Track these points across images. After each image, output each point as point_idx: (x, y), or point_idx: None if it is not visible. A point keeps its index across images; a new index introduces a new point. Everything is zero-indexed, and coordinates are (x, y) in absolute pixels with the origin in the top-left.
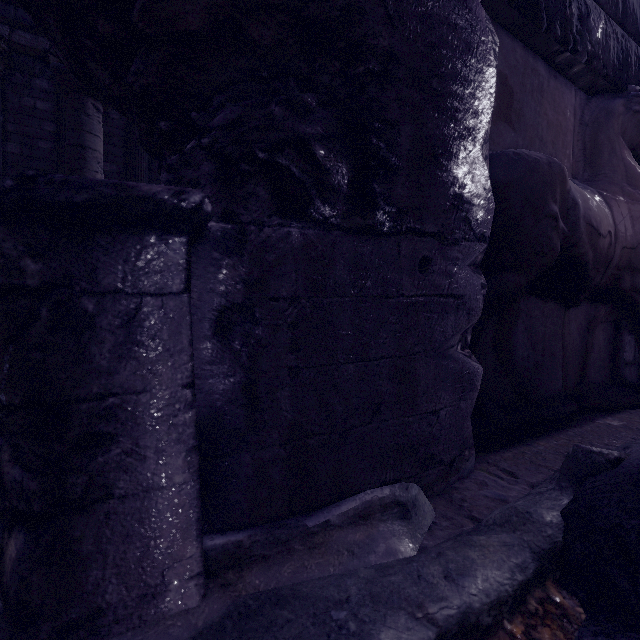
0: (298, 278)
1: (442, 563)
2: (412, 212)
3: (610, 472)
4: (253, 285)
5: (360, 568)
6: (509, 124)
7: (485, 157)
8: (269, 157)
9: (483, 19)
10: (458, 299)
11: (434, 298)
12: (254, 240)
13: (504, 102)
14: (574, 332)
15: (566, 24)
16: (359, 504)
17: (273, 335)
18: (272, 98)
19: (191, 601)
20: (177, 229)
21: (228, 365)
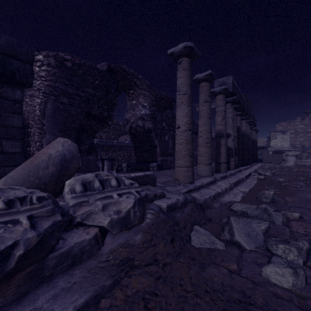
0: None
1: None
2: None
3: None
4: None
5: None
6: None
7: None
8: None
9: None
10: None
11: None
12: None
13: None
14: None
15: None
16: None
17: None
18: None
19: None
20: None
21: None
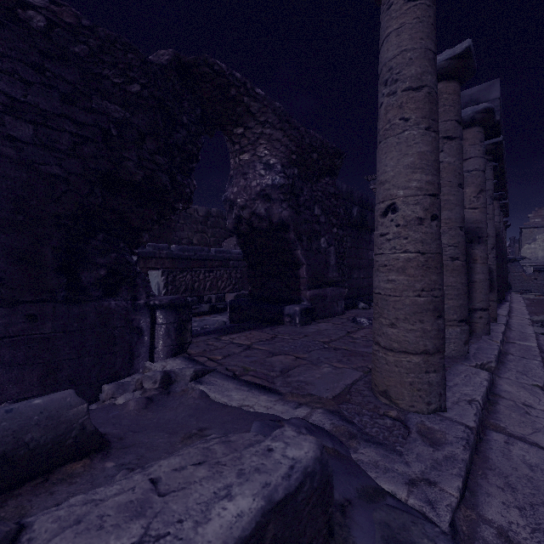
0: None
1: None
2: None
3: None
4: None
5: None
6: None
7: None
8: None
9: None
10: None
11: None
12: None
13: None
14: None
15: None
16: None
17: None
18: None
19: None
20: None
21: None
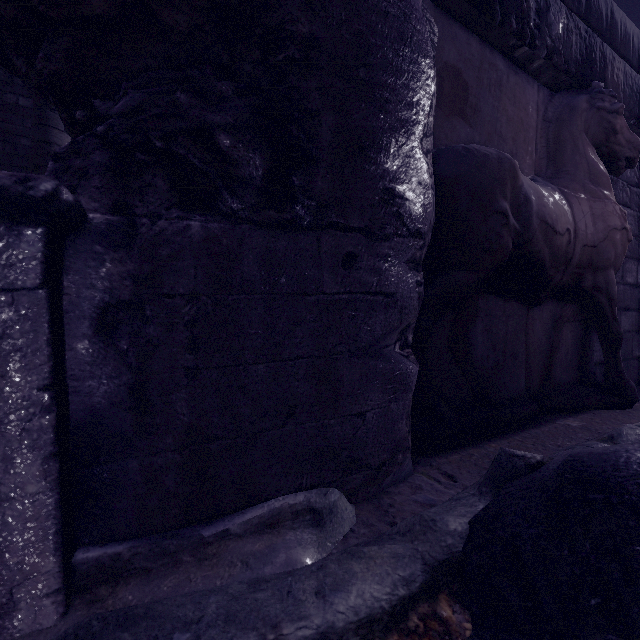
0: (198, 274)
1: (320, 577)
2: (334, 206)
3: (526, 477)
4: (143, 281)
5: (234, 583)
6: (464, 119)
7: (426, 151)
8: (166, 146)
9: (420, 8)
10: (388, 297)
11: (360, 296)
12: (145, 233)
13: (458, 96)
14: (539, 331)
15: (523, 18)
16: (266, 511)
17: (167, 334)
18: (181, 85)
19: (47, 620)
20: (30, 219)
21: (112, 366)
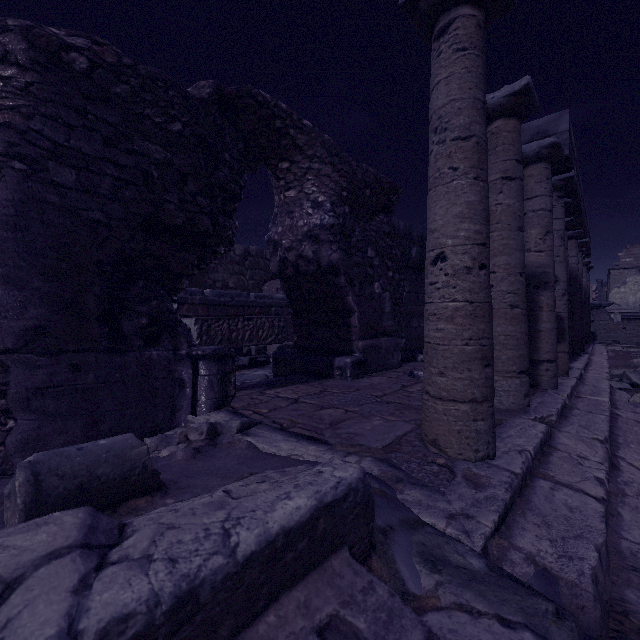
0: None
1: None
2: None
3: None
4: None
5: None
6: None
7: None
8: None
9: None
10: None
11: None
12: None
13: None
14: None
15: None
16: None
17: None
18: None
19: None
20: None
21: None
